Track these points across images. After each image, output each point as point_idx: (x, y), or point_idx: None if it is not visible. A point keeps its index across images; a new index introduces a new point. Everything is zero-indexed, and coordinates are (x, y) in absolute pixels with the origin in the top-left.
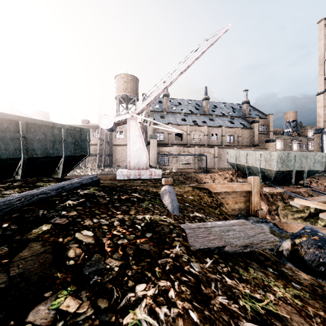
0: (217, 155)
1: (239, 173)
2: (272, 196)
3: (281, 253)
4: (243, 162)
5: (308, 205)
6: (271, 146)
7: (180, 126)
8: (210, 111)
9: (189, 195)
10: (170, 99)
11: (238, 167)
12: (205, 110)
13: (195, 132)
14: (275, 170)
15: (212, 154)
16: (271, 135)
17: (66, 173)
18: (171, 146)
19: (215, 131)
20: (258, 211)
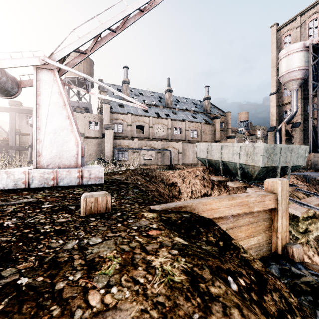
0: (182, 150)
1: (211, 170)
2: None
3: None
4: (216, 156)
5: None
6: (232, 142)
7: (141, 117)
8: (173, 104)
9: None
10: (130, 89)
11: (210, 163)
12: (168, 103)
13: (158, 124)
14: (260, 166)
15: (176, 149)
16: (230, 132)
17: None
18: (131, 139)
19: (178, 124)
20: (292, 247)
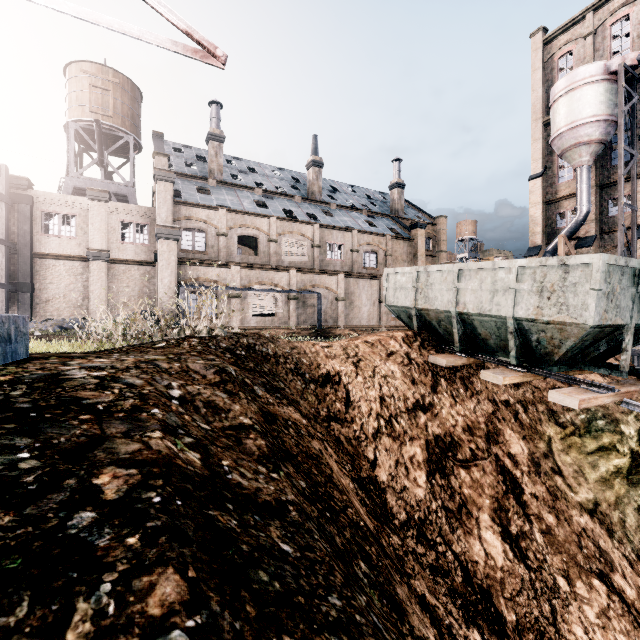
0: (344, 293)
1: (425, 337)
2: (525, 408)
3: None
4: (442, 301)
5: None
6: None
7: (250, 218)
8: (323, 195)
9: None
10: (229, 158)
11: (421, 320)
12: (312, 191)
13: (290, 236)
14: (590, 325)
15: (331, 292)
16: (444, 260)
17: None
18: (223, 265)
19: (337, 238)
20: None
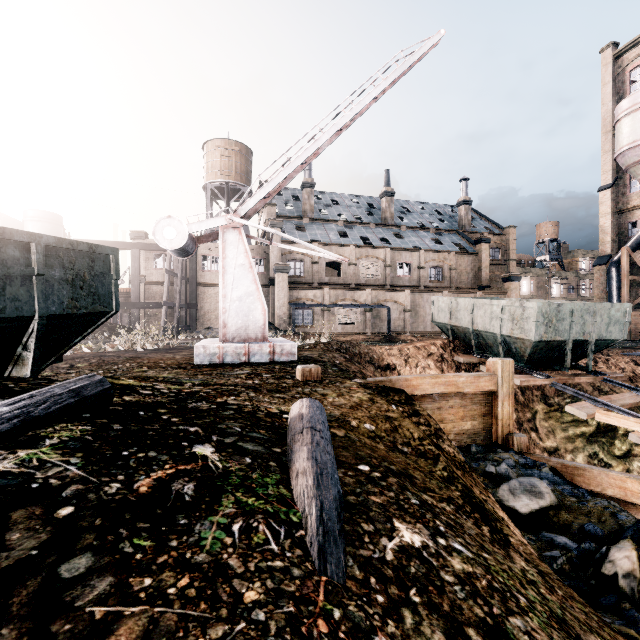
0: (411, 306)
1: (457, 344)
2: (523, 392)
3: (614, 585)
4: (465, 321)
5: (631, 428)
6: (513, 289)
7: (335, 248)
8: (395, 218)
9: (364, 419)
10: (316, 193)
11: (455, 333)
12: (385, 217)
13: (366, 259)
14: (532, 340)
15: (400, 304)
16: (513, 268)
17: (54, 358)
18: (318, 288)
19: (405, 258)
20: (512, 436)
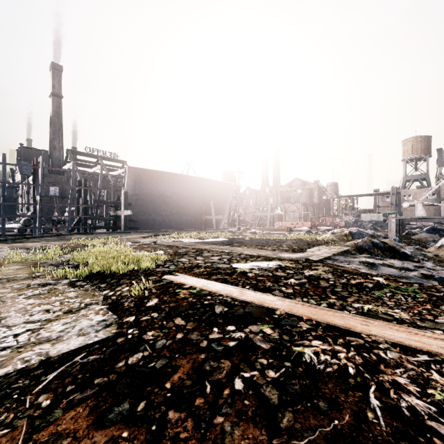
0: None
1: None
2: None
3: None
4: None
5: None
6: None
7: None
8: None
9: None
10: None
11: None
12: None
13: None
14: None
15: None
16: None
17: None
18: None
19: None
20: None
